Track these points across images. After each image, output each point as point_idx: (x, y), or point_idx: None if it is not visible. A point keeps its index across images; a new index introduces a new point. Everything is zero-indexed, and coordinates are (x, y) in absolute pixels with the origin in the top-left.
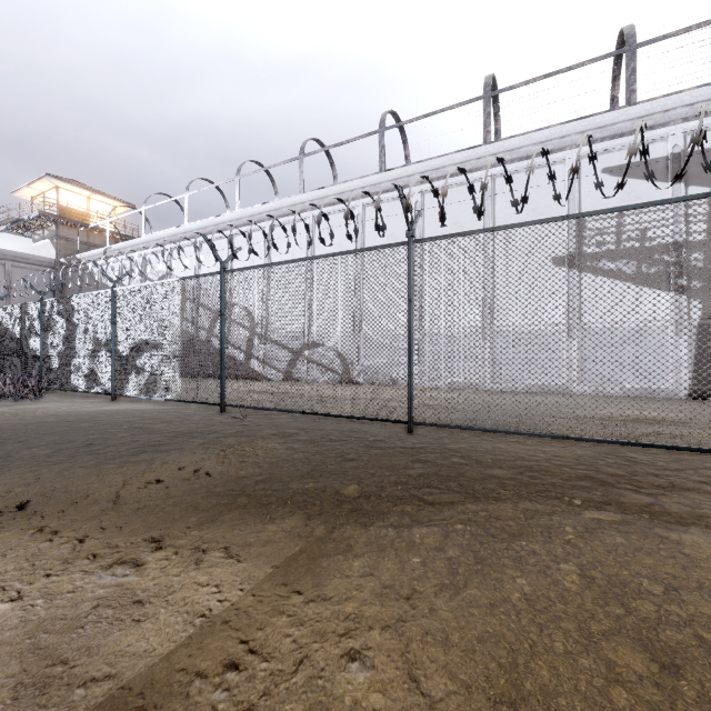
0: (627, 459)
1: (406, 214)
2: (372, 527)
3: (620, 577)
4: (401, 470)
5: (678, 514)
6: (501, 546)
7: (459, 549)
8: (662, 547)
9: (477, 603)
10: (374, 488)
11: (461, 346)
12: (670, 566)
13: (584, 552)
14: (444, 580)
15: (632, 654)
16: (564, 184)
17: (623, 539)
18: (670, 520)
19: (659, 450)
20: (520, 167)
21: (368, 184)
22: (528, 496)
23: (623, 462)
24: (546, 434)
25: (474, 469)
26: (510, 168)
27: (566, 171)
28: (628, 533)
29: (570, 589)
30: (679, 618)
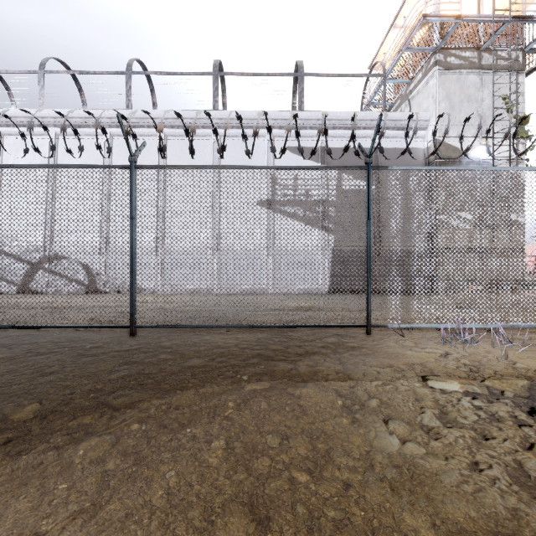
0: (287, 337)
1: (127, 140)
2: (27, 455)
3: (254, 440)
4: (103, 376)
5: (304, 374)
6: (167, 438)
7: (122, 455)
8: (289, 403)
9: (110, 522)
10: (60, 402)
11: (196, 260)
12: (289, 418)
13: (235, 424)
14: (86, 502)
15: (239, 522)
16: (265, 152)
17: (266, 403)
18: (299, 379)
19: (306, 328)
20: (238, 133)
21: (115, 116)
22: (211, 380)
23: (284, 340)
24: (239, 325)
25: (177, 362)
26: (231, 132)
27: (266, 143)
28: (270, 397)
29: (212, 467)
30: (283, 466)
